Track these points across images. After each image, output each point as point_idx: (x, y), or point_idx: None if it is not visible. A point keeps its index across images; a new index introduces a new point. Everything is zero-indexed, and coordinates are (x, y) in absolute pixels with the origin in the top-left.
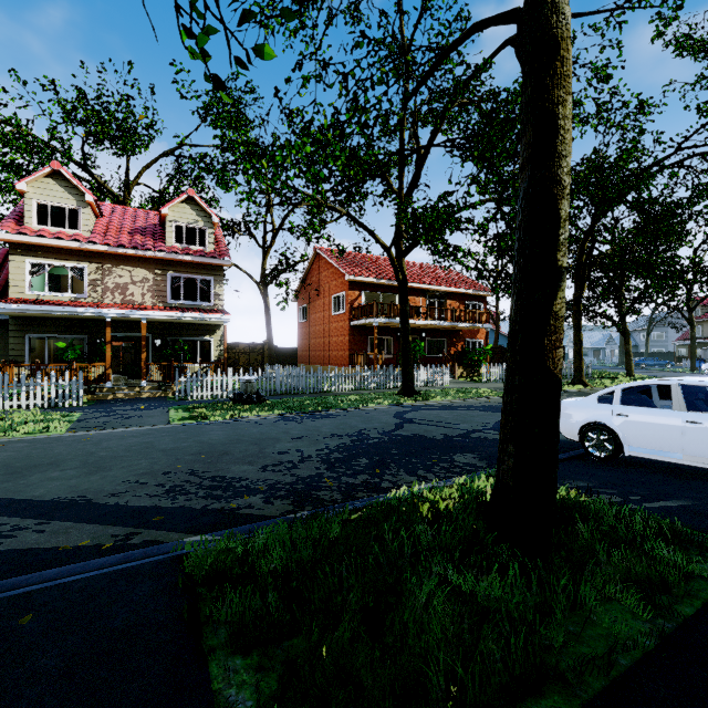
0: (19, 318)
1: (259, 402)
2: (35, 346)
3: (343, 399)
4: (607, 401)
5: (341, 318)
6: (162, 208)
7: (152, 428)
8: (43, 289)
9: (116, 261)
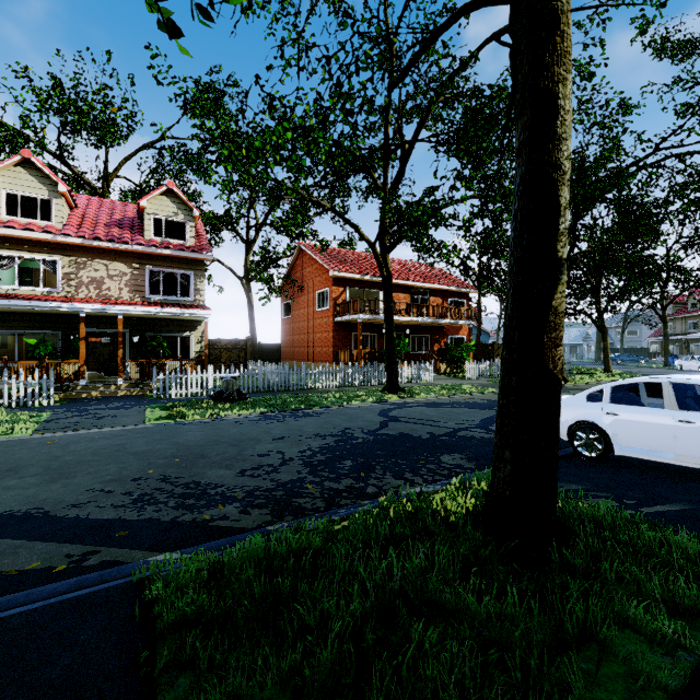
0: None
1: (240, 400)
2: (7, 342)
3: (327, 397)
4: (597, 399)
5: (325, 314)
6: (140, 200)
7: (125, 429)
8: (14, 283)
9: (92, 254)
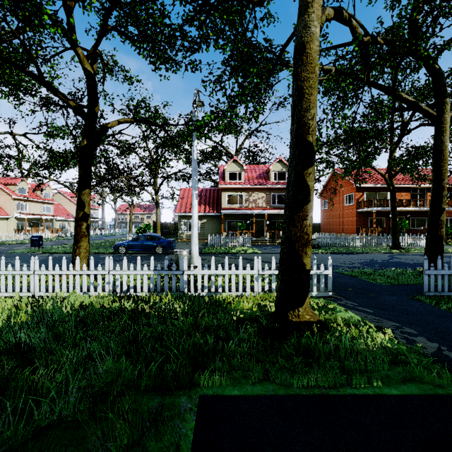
0: (224, 214)
1: (318, 248)
2: None
3: (358, 249)
4: None
5: (350, 207)
6: (269, 167)
7: None
8: None
9: (253, 190)
